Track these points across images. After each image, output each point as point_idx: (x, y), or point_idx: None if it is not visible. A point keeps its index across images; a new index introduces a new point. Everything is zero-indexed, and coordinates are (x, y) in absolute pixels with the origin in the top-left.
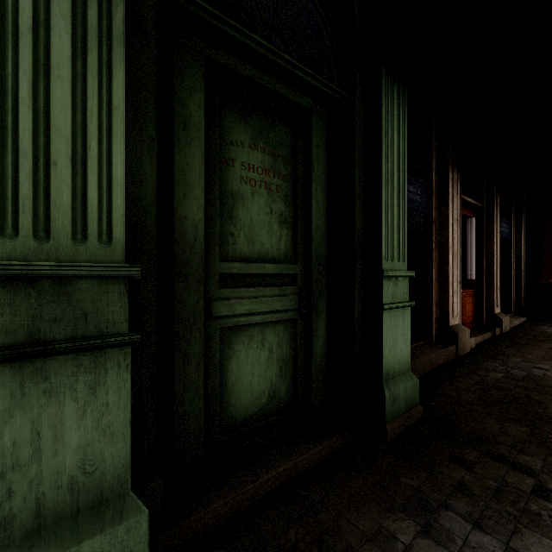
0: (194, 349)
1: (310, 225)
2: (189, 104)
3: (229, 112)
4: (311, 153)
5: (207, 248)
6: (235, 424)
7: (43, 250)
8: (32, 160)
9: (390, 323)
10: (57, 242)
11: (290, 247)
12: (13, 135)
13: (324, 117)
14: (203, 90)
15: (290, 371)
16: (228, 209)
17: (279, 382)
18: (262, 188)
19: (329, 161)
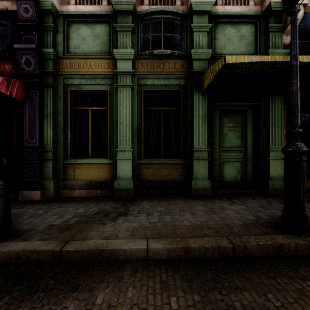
0: (216, 164)
1: (247, 138)
2: (215, 119)
3: (224, 117)
4: (247, 120)
5: (219, 145)
6: (225, 181)
7: (199, 147)
8: (198, 137)
9: (273, 163)
10: (200, 146)
11: (240, 143)
12: (196, 135)
13: (251, 109)
14: (218, 115)
15: (240, 173)
16: (224, 137)
17: (237, 175)
18: (232, 131)
19: (254, 119)
